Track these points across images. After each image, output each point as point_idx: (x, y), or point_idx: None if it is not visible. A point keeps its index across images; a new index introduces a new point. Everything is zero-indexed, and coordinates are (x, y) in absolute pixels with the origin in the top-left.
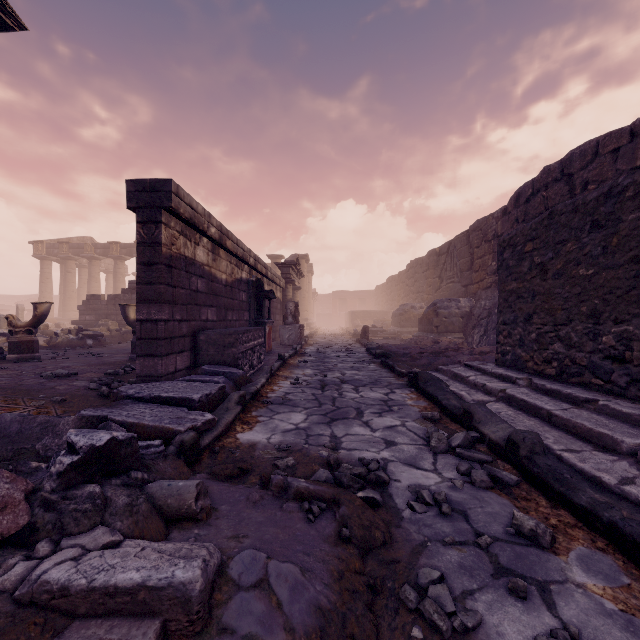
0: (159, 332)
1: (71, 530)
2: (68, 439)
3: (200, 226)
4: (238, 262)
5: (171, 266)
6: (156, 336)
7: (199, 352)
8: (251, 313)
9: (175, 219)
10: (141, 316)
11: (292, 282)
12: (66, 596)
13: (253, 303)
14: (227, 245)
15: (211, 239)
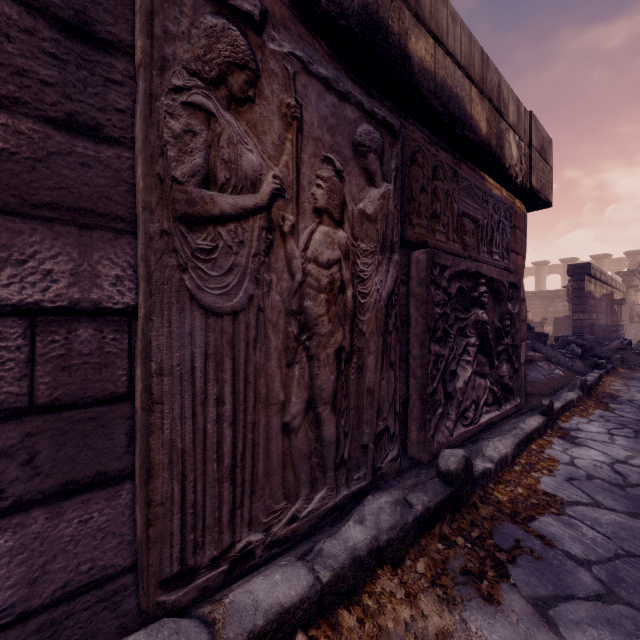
0: (583, 324)
1: (631, 350)
2: (624, 338)
3: (595, 275)
4: (601, 284)
5: (586, 297)
6: (582, 326)
7: (593, 334)
8: (607, 315)
9: (587, 276)
10: (574, 318)
11: (634, 287)
12: (639, 353)
13: (608, 308)
14: (601, 278)
15: (595, 278)
